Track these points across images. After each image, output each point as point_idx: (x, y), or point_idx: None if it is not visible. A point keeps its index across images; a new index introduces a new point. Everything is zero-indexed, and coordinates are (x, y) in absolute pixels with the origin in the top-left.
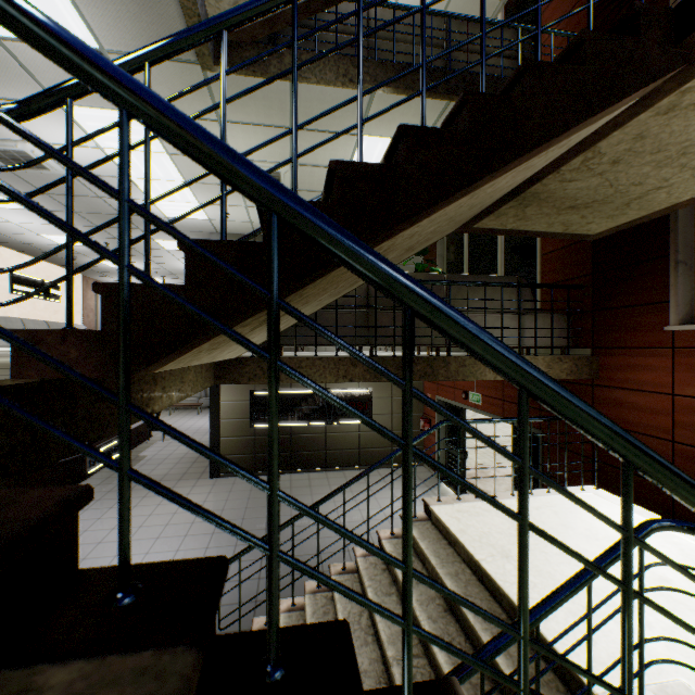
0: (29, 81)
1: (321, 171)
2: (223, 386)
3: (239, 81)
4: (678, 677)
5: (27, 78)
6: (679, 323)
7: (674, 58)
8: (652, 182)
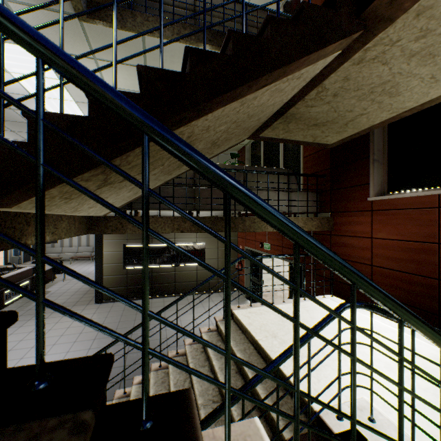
0: None
1: None
2: (105, 241)
3: (106, 31)
4: (363, 396)
5: None
6: (375, 196)
7: (357, 25)
8: (357, 110)
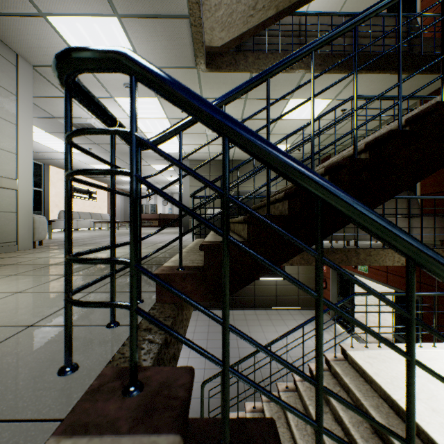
0: (99, 87)
1: (260, 121)
2: None
3: (218, 75)
4: None
5: (99, 86)
6: None
7: None
8: None
